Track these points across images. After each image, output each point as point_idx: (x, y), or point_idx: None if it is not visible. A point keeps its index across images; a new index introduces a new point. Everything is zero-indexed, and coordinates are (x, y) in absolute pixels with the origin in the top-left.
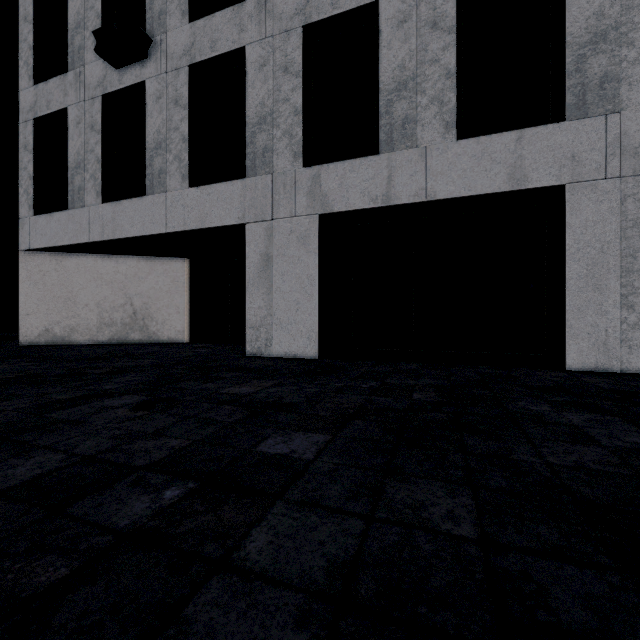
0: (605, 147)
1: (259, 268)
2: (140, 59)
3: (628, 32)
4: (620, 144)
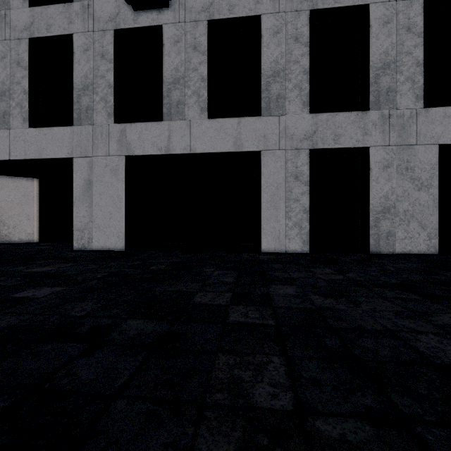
0: (279, 133)
1: (83, 189)
2: None
3: (288, 74)
4: (285, 132)
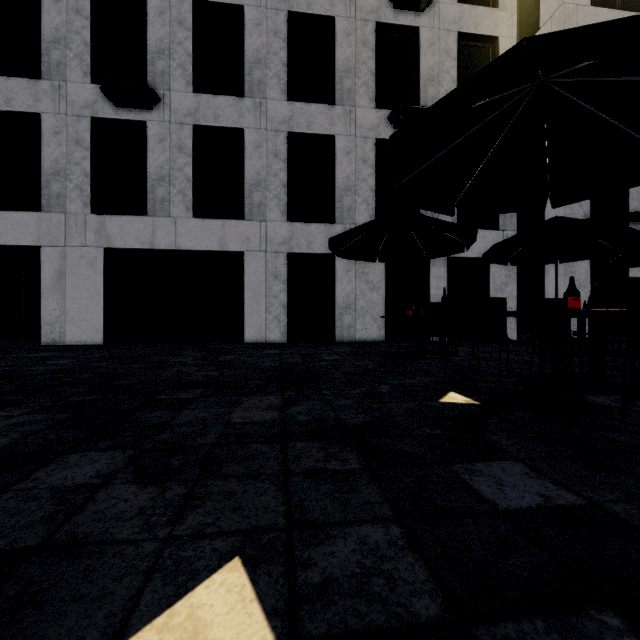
0: (260, 236)
1: (54, 280)
2: None
3: (269, 185)
4: (266, 236)
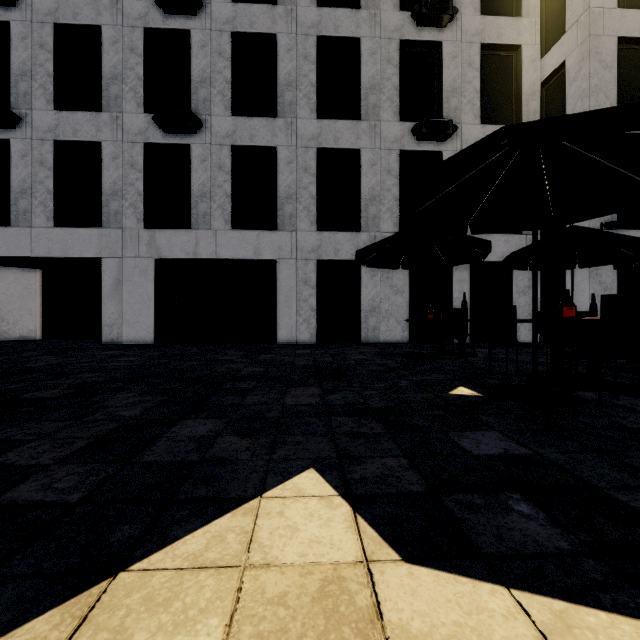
0: (291, 245)
1: (112, 287)
2: (9, 128)
3: (299, 198)
4: (297, 245)
